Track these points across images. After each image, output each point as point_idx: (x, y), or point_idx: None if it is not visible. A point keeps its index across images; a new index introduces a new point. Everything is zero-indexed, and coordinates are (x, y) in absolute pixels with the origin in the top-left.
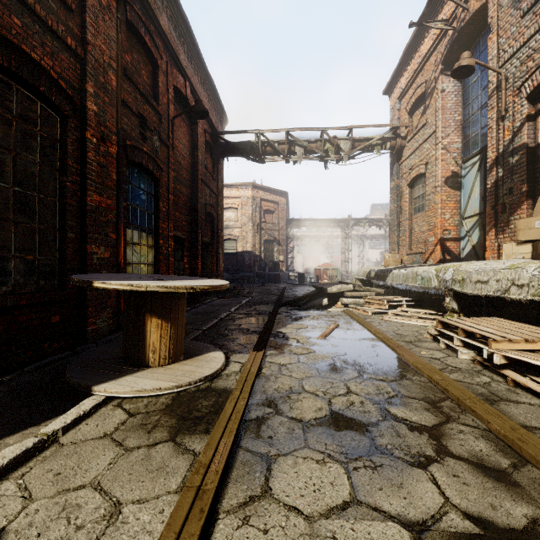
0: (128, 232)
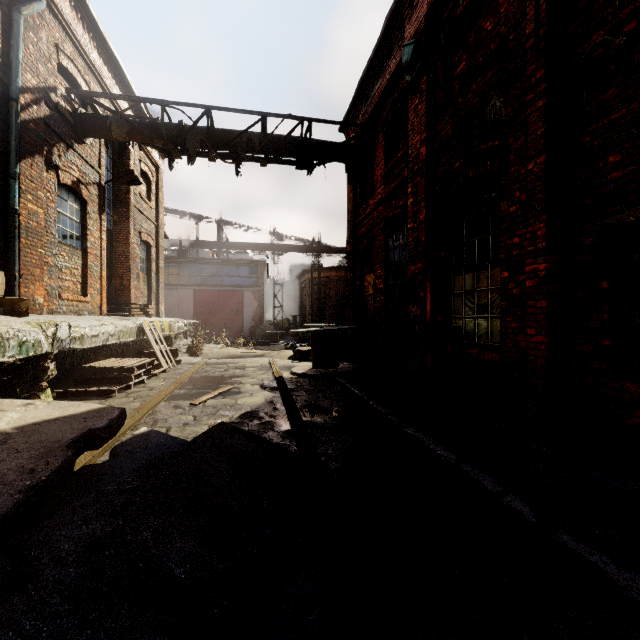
0: (458, 280)
